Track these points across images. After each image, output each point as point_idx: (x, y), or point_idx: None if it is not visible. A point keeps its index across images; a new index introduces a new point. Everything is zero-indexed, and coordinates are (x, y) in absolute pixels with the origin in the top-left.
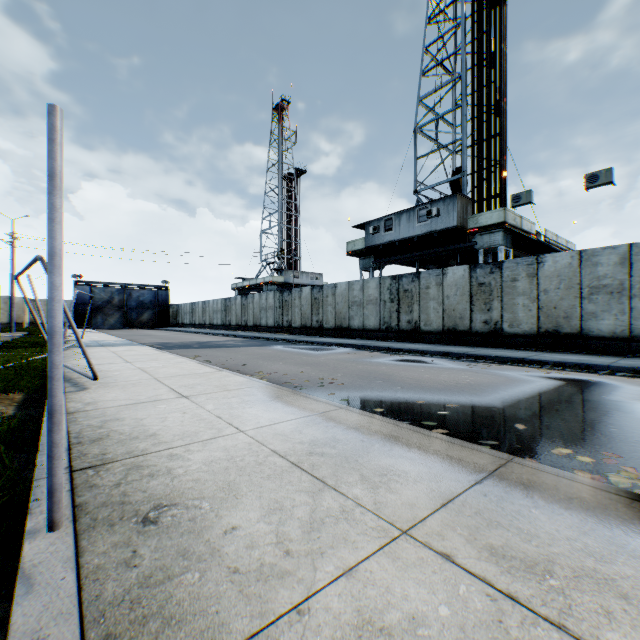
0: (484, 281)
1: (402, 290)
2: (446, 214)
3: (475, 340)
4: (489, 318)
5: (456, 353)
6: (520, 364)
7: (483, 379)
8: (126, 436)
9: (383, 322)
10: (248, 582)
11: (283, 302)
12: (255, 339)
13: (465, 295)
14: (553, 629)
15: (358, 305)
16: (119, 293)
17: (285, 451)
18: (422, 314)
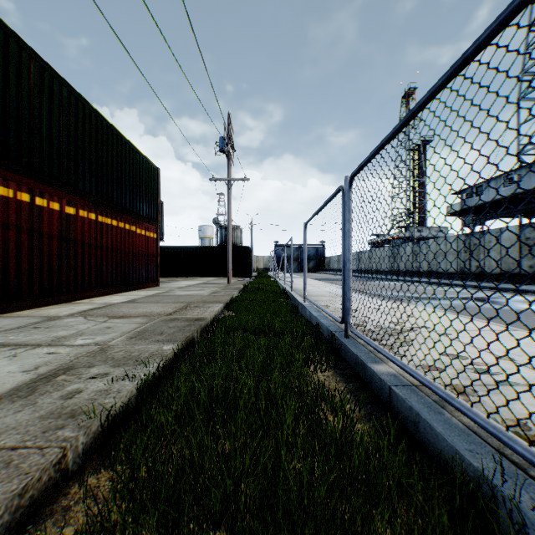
0: (528, 236)
1: (471, 244)
2: (526, 178)
3: (521, 280)
4: (532, 263)
5: (480, 286)
6: (513, 292)
7: (451, 293)
8: (300, 289)
9: (458, 267)
10: (312, 294)
11: (394, 254)
12: (370, 278)
13: (515, 247)
14: (339, 296)
15: (442, 255)
16: (296, 250)
17: (328, 291)
18: (485, 261)
